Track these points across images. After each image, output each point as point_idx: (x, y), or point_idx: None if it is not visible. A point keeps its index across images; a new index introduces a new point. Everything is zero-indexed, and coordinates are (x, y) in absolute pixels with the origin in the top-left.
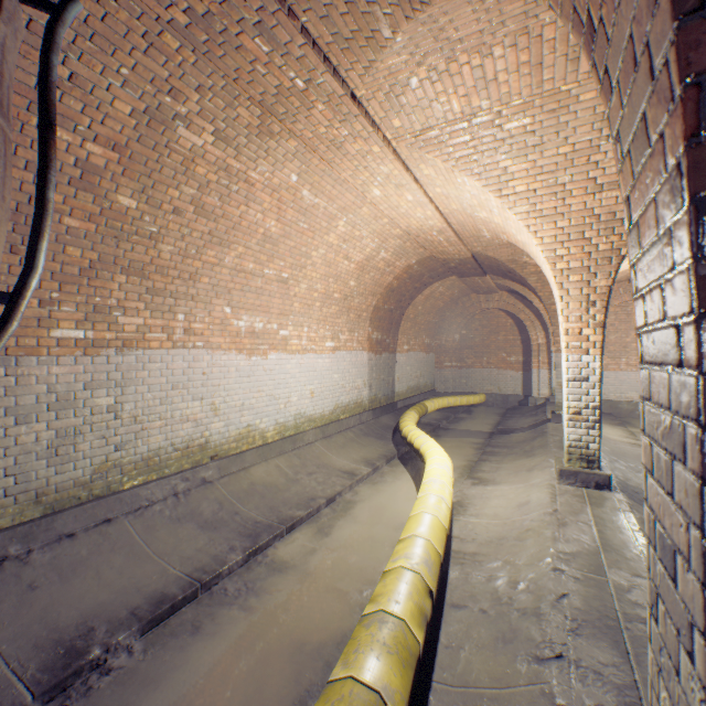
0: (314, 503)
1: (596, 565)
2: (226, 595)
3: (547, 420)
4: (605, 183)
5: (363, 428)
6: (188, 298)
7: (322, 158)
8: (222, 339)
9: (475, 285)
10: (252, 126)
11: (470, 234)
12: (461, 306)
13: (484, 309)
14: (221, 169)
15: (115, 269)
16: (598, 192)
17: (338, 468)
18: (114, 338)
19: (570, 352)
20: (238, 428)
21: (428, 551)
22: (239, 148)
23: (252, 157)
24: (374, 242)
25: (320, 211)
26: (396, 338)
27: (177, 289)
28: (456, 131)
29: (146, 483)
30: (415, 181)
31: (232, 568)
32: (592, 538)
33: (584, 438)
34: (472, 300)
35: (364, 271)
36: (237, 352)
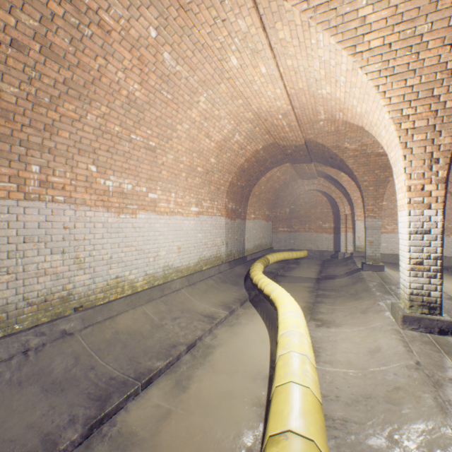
0: (175, 351)
1: None
2: None
3: (360, 269)
4: None
5: (221, 276)
6: (43, 150)
7: (179, 2)
8: (87, 195)
9: (303, 171)
10: None
11: (308, 119)
12: (291, 188)
13: (307, 190)
14: None
15: None
16: None
17: (199, 312)
18: None
19: (412, 207)
20: (106, 280)
21: None
22: None
23: None
24: (230, 123)
25: (182, 81)
26: (246, 208)
27: (28, 138)
28: None
29: None
30: (270, 47)
31: None
32: None
33: (425, 286)
34: (299, 184)
35: (222, 151)
36: (105, 209)
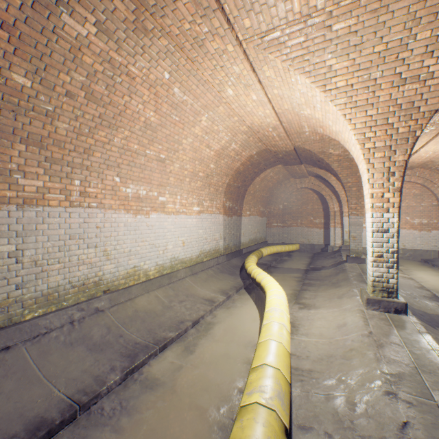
0: (183, 325)
1: (421, 387)
2: (102, 415)
3: (344, 261)
4: (408, 77)
5: (219, 267)
6: (83, 168)
7: (188, 56)
8: (113, 201)
9: (294, 171)
10: (128, 20)
11: (295, 131)
12: (284, 186)
13: (299, 188)
14: (105, 60)
15: (14, 139)
16: (402, 85)
17: (201, 297)
18: (14, 196)
19: (375, 211)
20: (126, 269)
21: (279, 381)
22: (119, 42)
23: (131, 52)
24: (227, 135)
25: (188, 107)
26: (242, 206)
27: (73, 160)
28: (294, 32)
29: (45, 314)
30: (259, 82)
31: (110, 387)
32: (408, 359)
33: (385, 275)
34: (291, 182)
35: (220, 158)
36: (125, 212)
